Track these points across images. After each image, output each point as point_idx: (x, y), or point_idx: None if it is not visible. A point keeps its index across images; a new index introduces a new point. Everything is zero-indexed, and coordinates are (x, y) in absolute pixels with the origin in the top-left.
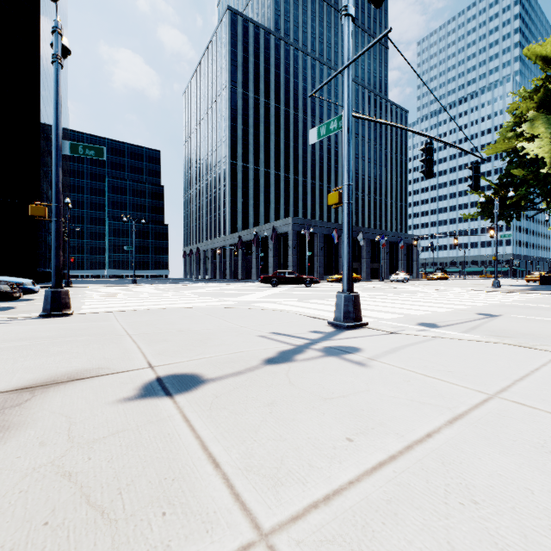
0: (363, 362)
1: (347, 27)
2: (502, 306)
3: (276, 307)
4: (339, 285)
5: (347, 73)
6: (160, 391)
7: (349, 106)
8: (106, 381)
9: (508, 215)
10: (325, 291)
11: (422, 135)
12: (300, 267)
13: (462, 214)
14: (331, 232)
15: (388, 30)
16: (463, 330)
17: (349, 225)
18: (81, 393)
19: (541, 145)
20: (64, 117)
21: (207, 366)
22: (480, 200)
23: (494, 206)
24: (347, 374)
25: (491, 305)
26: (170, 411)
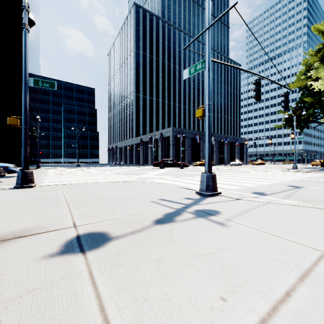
0: (223, 222)
1: (208, 4)
2: (302, 181)
3: (163, 182)
4: (200, 167)
5: (208, 33)
6: (77, 248)
7: (209, 54)
8: (39, 239)
9: (301, 126)
10: (192, 171)
11: (253, 74)
12: (177, 157)
13: (274, 125)
14: (195, 136)
15: (235, 3)
16: (282, 197)
17: (209, 129)
18: (18, 249)
19: (323, 83)
20: (37, 68)
21: (114, 225)
22: (285, 116)
23: (293, 120)
24: (213, 233)
25: (295, 180)
26: (81, 267)
